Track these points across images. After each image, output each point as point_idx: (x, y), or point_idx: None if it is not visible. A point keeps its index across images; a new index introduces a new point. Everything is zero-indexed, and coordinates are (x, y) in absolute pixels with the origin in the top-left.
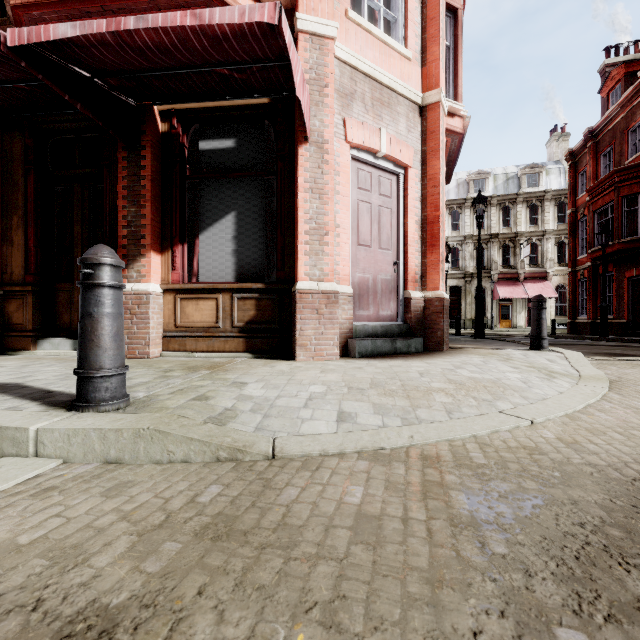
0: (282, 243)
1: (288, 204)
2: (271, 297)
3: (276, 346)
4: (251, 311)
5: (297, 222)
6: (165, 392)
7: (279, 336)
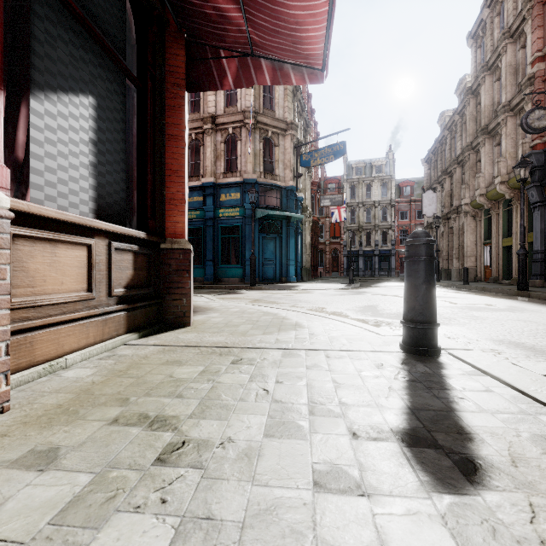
0: (152, 184)
1: (158, 140)
2: (147, 252)
3: (153, 316)
4: (129, 270)
5: (181, 172)
6: (363, 344)
7: (152, 303)
